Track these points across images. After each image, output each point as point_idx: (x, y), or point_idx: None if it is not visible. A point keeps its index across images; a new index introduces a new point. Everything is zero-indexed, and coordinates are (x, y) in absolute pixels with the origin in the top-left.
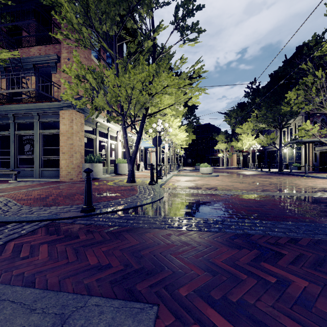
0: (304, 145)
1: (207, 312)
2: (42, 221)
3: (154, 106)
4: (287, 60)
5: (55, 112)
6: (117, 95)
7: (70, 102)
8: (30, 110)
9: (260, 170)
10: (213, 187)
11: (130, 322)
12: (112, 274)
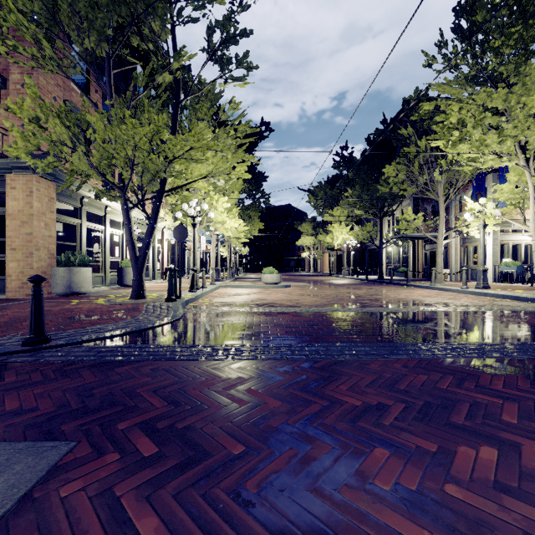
0: (413, 241)
1: (137, 441)
2: None
3: (175, 176)
4: (386, 120)
5: None
6: (110, 156)
7: (27, 161)
8: None
9: (355, 277)
10: (268, 303)
11: (29, 459)
12: (34, 417)
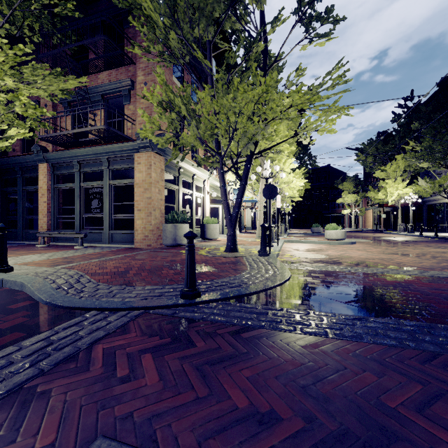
0: None
1: None
2: (131, 310)
3: (266, 139)
4: None
5: (128, 156)
6: (213, 127)
7: (148, 141)
8: (98, 155)
9: (418, 234)
10: (361, 262)
11: None
12: (289, 437)
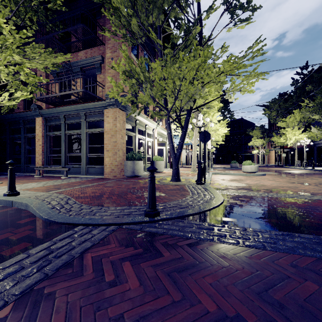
0: None
1: None
2: (108, 225)
3: (202, 97)
4: None
5: (100, 111)
6: (163, 89)
7: (114, 100)
8: (78, 111)
9: (311, 168)
10: (274, 189)
11: None
12: None
